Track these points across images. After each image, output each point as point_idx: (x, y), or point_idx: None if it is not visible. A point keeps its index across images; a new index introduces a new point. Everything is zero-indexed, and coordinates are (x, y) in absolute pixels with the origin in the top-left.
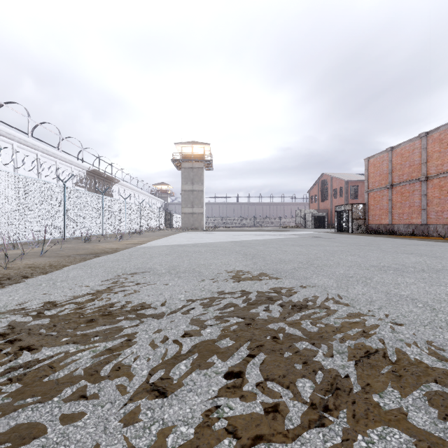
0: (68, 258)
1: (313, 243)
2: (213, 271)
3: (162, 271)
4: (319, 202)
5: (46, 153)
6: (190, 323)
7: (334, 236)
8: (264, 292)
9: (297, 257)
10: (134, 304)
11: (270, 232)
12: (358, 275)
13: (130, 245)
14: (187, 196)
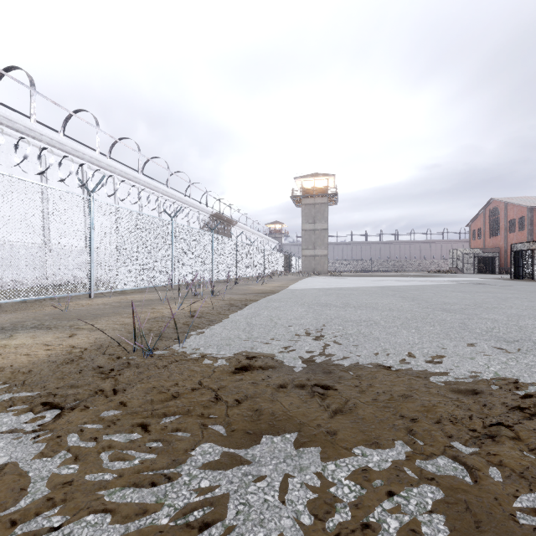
0: (248, 295)
1: (479, 290)
2: (384, 307)
3: (341, 306)
4: (485, 238)
5: (180, 201)
6: (398, 328)
7: (509, 283)
8: (441, 319)
9: (461, 301)
10: (348, 319)
11: (416, 278)
12: (531, 315)
13: (278, 287)
14: (308, 236)
